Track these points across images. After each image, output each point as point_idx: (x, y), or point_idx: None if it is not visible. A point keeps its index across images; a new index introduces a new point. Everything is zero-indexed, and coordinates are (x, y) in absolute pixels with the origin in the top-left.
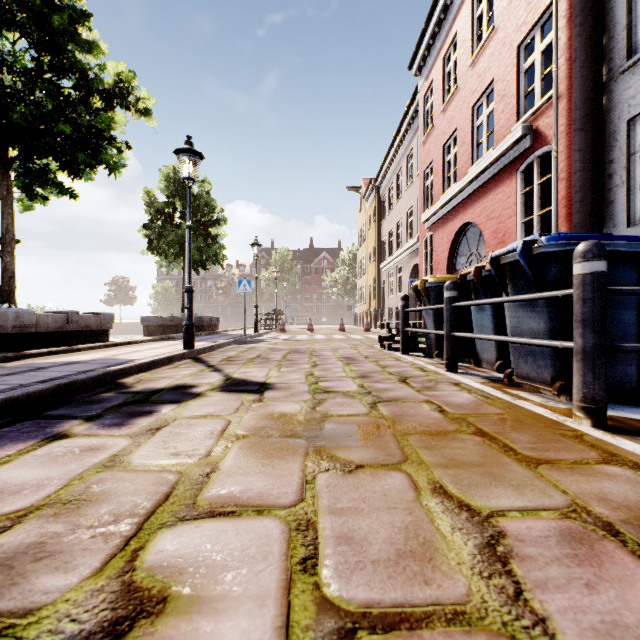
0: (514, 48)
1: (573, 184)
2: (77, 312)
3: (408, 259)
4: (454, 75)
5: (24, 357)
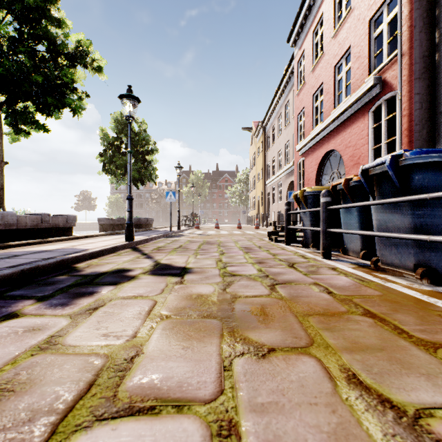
0: (367, 21)
1: (413, 119)
2: (48, 214)
3: (286, 177)
4: (320, 45)
5: (6, 247)
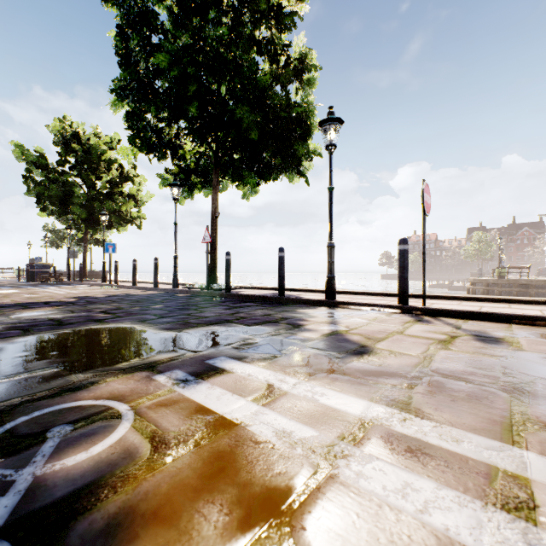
0: None
1: None
2: None
3: None
4: None
5: None
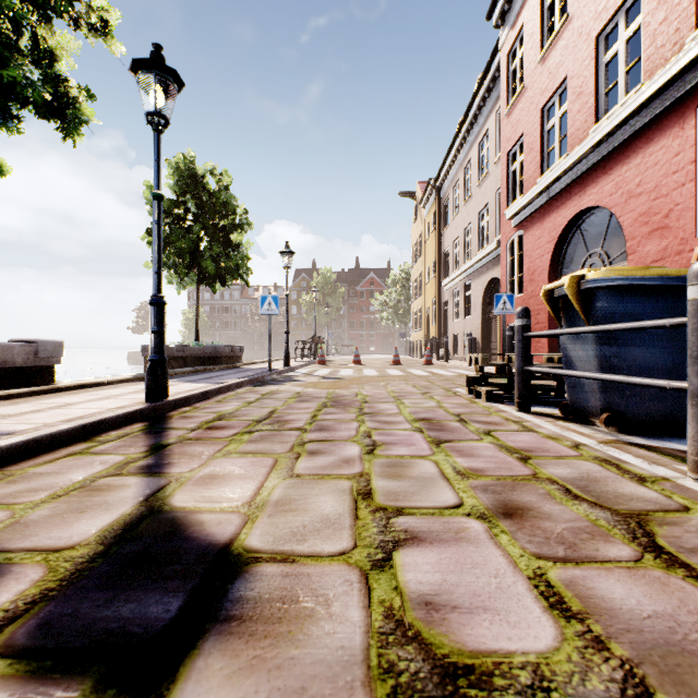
0: None
1: None
2: None
3: (481, 272)
4: (561, 4)
5: None
